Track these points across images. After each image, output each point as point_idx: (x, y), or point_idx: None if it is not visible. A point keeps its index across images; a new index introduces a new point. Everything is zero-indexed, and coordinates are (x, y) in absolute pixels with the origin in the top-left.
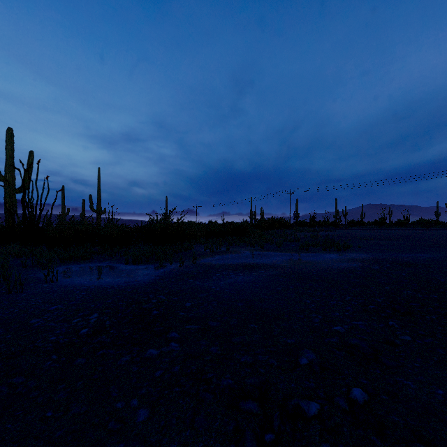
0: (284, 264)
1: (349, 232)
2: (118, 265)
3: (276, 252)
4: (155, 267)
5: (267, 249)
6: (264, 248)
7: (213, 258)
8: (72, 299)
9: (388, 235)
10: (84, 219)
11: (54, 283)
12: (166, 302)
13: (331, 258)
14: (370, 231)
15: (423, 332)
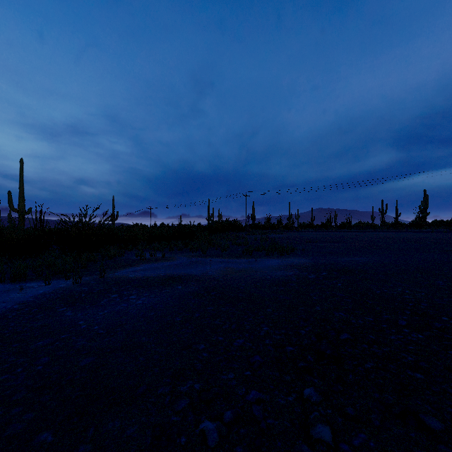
0: (215, 274)
1: (298, 235)
2: None
3: (216, 258)
4: (38, 286)
5: (209, 255)
6: (207, 253)
7: (135, 269)
8: None
9: (332, 237)
10: None
11: None
12: None
13: (270, 264)
14: (317, 233)
15: (353, 409)
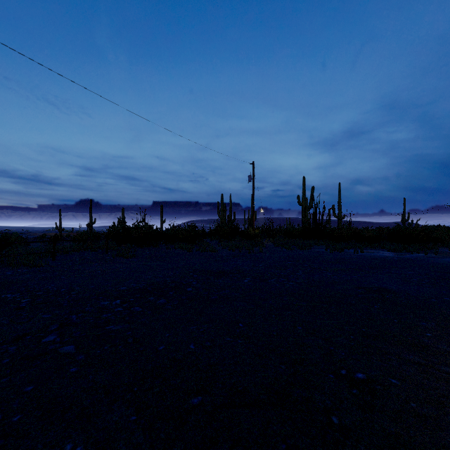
0: None
1: None
2: (383, 252)
3: None
4: (408, 254)
5: None
6: None
7: None
8: (380, 256)
9: None
10: (329, 224)
11: (363, 253)
12: (419, 259)
13: None
14: None
15: None
